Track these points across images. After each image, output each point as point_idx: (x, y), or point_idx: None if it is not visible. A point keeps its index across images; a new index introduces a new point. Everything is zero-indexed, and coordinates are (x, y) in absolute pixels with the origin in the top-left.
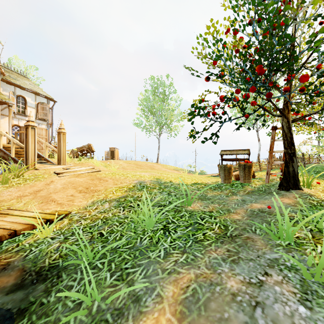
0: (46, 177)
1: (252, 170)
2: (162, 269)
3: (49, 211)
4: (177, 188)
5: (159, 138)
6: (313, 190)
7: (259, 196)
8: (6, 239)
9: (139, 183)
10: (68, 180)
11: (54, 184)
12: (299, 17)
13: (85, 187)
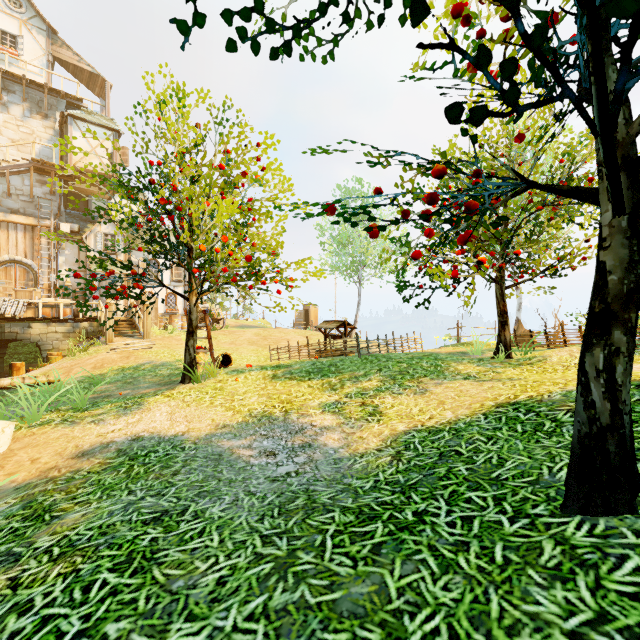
0: (100, 352)
1: (198, 358)
2: (1, 408)
3: (53, 379)
4: (154, 371)
5: (359, 288)
6: (195, 385)
7: (156, 385)
8: (5, 389)
9: (145, 363)
10: (106, 356)
11: (93, 359)
12: (181, 193)
13: (104, 363)
